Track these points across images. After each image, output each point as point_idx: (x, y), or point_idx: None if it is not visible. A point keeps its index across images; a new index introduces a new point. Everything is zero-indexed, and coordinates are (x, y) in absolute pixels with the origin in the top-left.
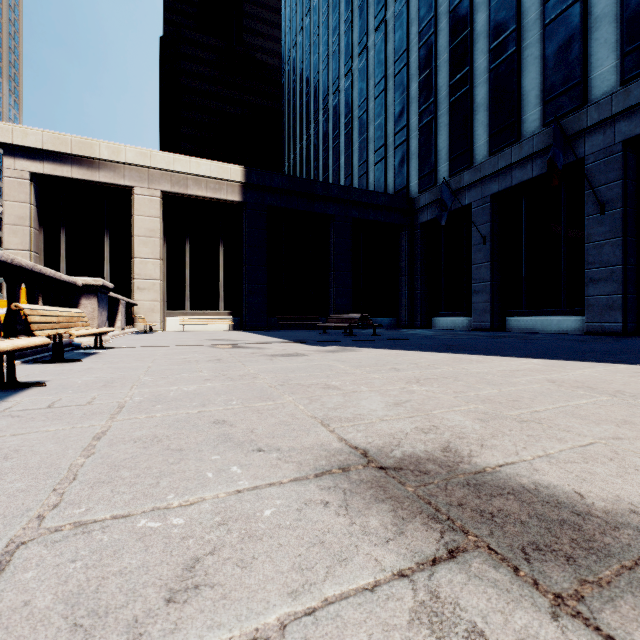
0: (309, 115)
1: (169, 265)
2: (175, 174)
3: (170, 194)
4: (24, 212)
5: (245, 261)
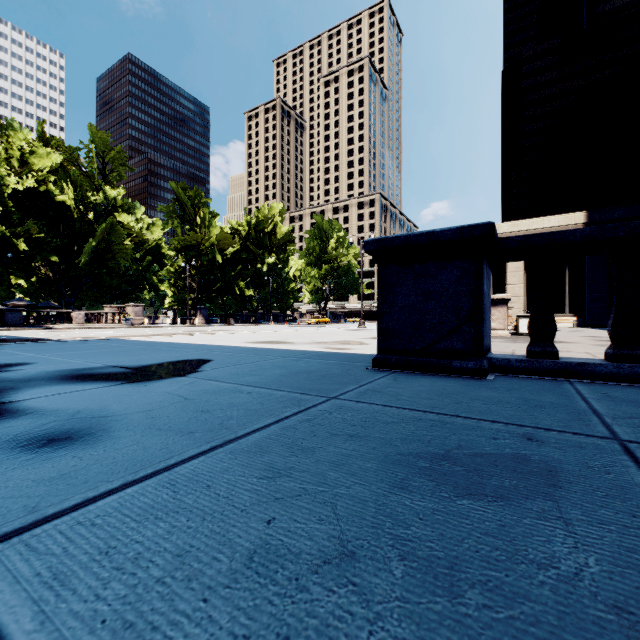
0: None
1: (527, 286)
2: (532, 231)
3: None
4: None
5: (587, 278)
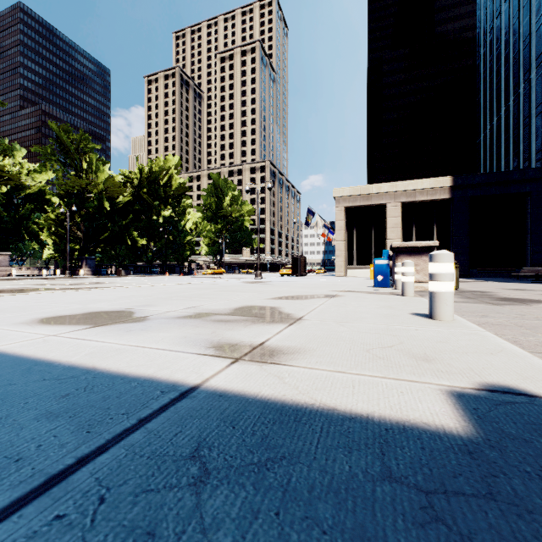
0: (507, 90)
1: (403, 241)
2: (408, 191)
3: (405, 203)
4: (342, 224)
5: (452, 234)
